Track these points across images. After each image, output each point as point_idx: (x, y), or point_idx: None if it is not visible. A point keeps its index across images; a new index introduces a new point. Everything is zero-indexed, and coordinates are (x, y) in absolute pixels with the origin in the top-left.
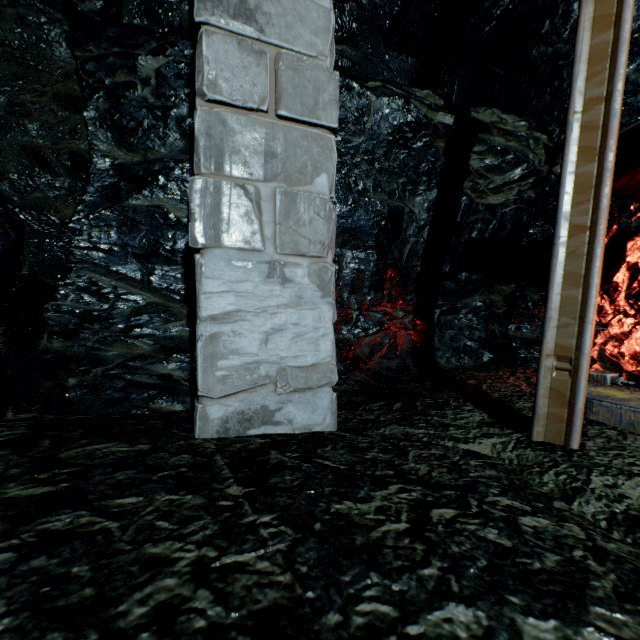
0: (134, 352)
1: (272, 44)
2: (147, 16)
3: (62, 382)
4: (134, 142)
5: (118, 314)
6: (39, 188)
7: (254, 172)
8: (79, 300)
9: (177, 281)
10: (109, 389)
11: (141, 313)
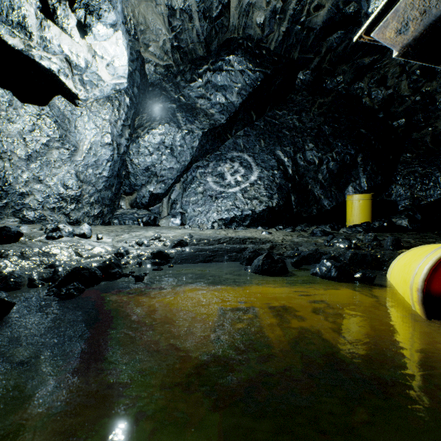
0: None
1: None
2: None
3: None
4: None
5: None
6: None
7: None
8: None
9: None
10: None
11: None
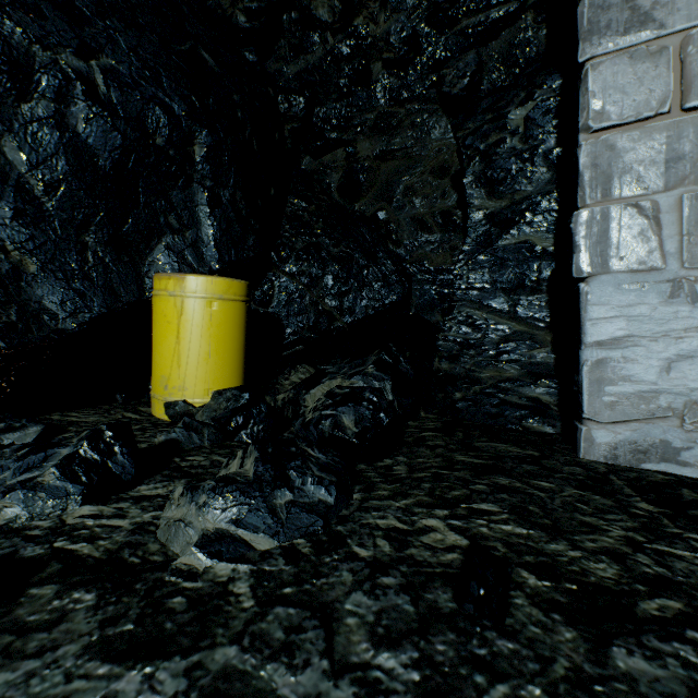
0: (502, 375)
1: (675, 32)
2: (504, 65)
3: (450, 395)
4: (502, 190)
5: (488, 342)
6: (420, 246)
7: (650, 185)
8: (458, 331)
9: (541, 309)
10: (486, 404)
11: (507, 341)
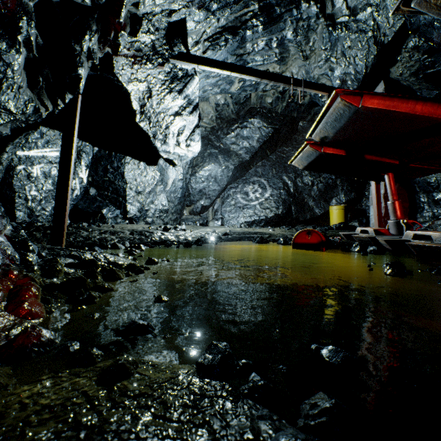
0: None
1: None
2: None
3: None
4: None
5: None
6: None
7: None
8: None
9: None
10: None
11: None
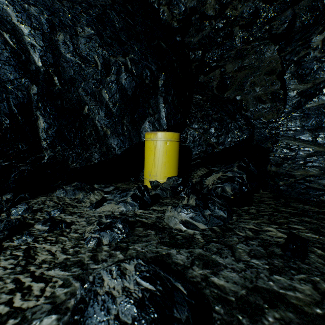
0: (307, 173)
1: None
2: (309, 11)
3: (276, 183)
4: (308, 79)
5: (299, 157)
6: (259, 110)
7: None
8: (281, 151)
9: None
10: (298, 188)
11: (311, 156)
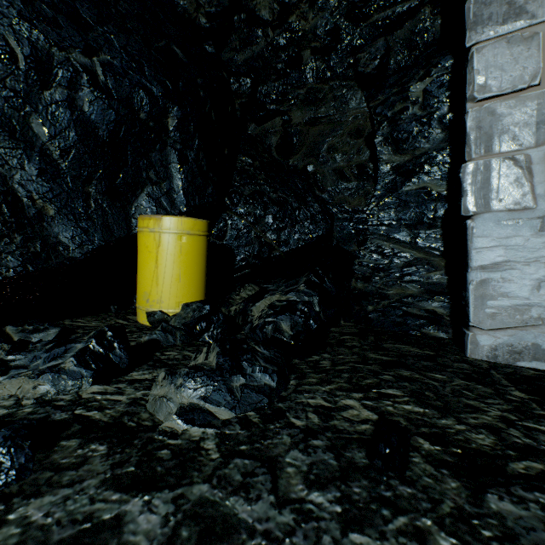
0: (405, 292)
1: (544, 21)
2: (407, 49)
3: (364, 307)
4: (405, 147)
5: (394, 266)
6: (340, 192)
7: (523, 142)
8: (371, 258)
9: (436, 241)
10: (392, 315)
11: (409, 265)
